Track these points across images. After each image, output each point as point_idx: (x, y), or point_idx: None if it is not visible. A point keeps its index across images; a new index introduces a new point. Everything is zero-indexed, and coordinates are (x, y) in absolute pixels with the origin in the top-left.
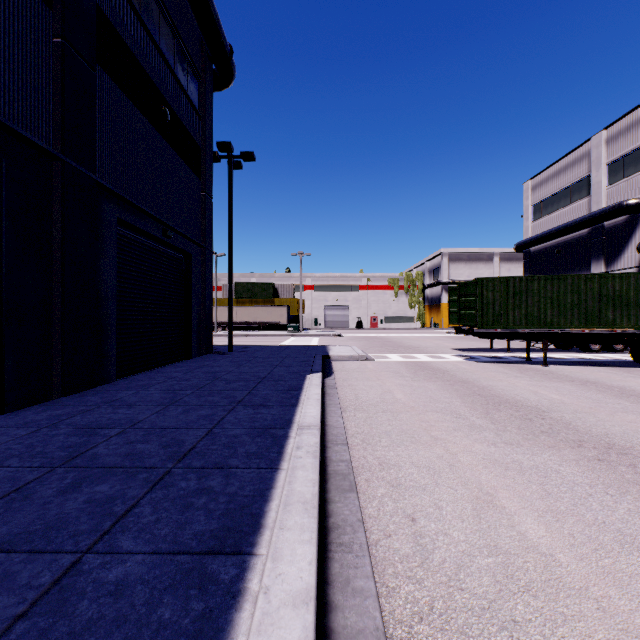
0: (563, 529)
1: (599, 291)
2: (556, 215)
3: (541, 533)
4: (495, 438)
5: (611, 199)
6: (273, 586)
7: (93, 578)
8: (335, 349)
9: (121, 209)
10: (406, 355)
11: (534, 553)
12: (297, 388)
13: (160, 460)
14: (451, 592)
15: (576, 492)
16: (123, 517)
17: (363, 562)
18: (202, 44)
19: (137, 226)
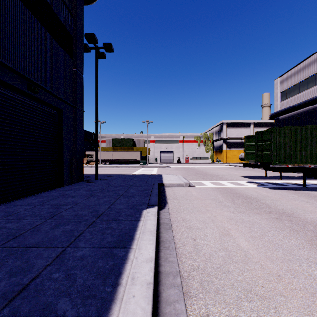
0: None
1: None
2: (297, 96)
3: None
4: None
5: None
6: None
7: None
8: (167, 177)
9: None
10: (215, 182)
11: None
12: (126, 239)
13: None
14: None
15: None
16: None
17: None
18: None
19: None
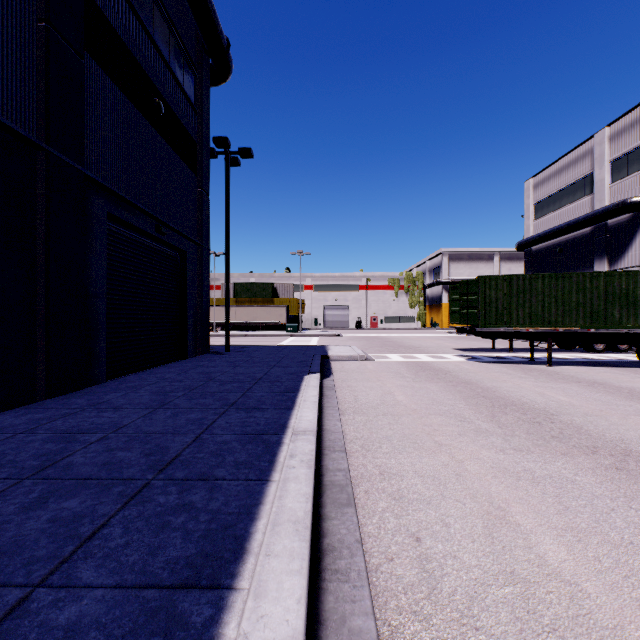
0: (587, 551)
1: (605, 289)
2: (558, 213)
3: (562, 556)
4: (503, 444)
5: (614, 197)
6: (253, 633)
7: (40, 621)
8: (334, 349)
9: (112, 204)
10: (407, 355)
11: (557, 581)
12: (294, 390)
13: (140, 470)
14: (464, 632)
15: (596, 506)
16: (88, 540)
17: (361, 594)
18: (198, 37)
19: (129, 222)
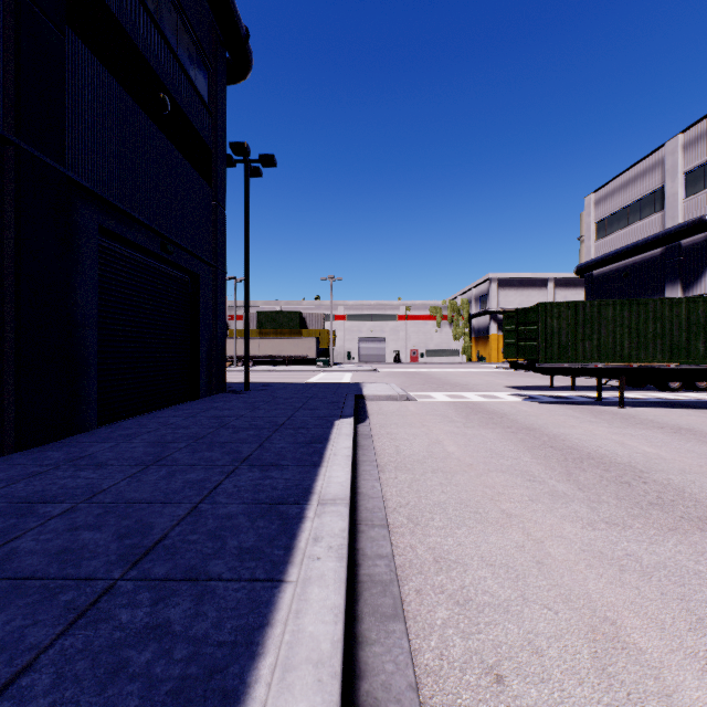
0: None
1: (687, 318)
2: (623, 233)
3: None
4: (590, 514)
5: (689, 213)
6: None
7: None
8: (370, 387)
9: (104, 215)
10: (453, 394)
11: None
12: (322, 439)
13: (105, 563)
14: None
15: None
16: None
17: None
18: (213, 26)
19: (126, 237)
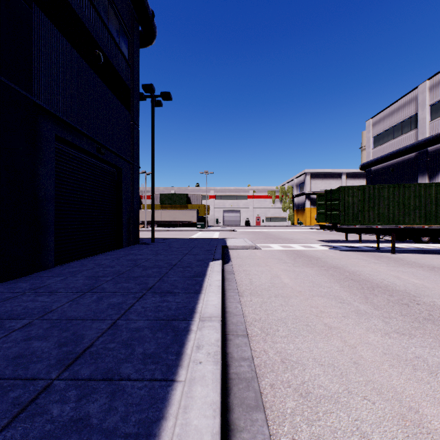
0: None
1: (436, 196)
2: (391, 143)
3: None
4: (385, 326)
5: (433, 130)
6: None
7: None
8: (231, 240)
9: (59, 128)
10: (284, 245)
11: None
12: (201, 274)
13: (47, 366)
14: None
15: None
16: None
17: None
18: (131, 10)
19: (74, 143)
